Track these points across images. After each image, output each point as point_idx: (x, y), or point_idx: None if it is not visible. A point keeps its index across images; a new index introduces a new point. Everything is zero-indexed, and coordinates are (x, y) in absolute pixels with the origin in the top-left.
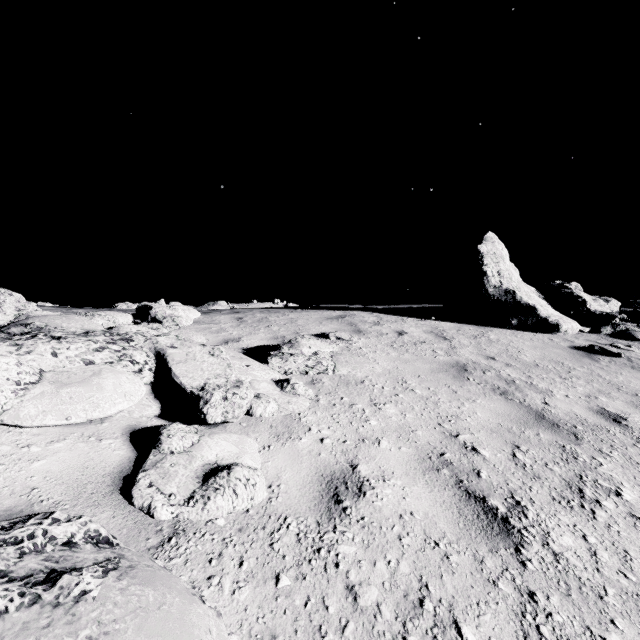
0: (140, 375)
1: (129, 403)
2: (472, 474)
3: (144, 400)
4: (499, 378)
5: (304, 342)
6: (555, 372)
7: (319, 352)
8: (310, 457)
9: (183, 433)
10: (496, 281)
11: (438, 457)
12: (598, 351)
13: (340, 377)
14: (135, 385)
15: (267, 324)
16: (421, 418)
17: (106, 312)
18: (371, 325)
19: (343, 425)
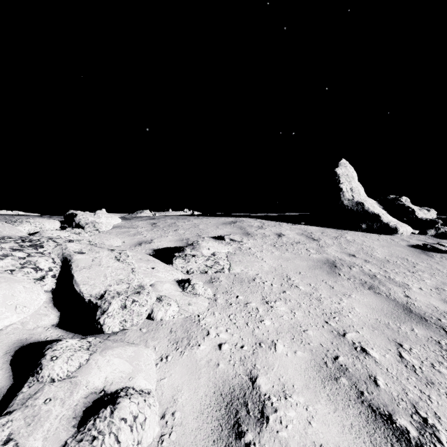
0: (41, 282)
1: (19, 316)
2: (370, 382)
3: (41, 309)
4: (363, 273)
5: (204, 244)
6: (404, 267)
7: (216, 253)
8: (208, 369)
9: (70, 352)
10: (349, 195)
11: (333, 362)
12: (430, 249)
13: (235, 275)
14: (32, 294)
15: (175, 228)
16: (309, 316)
17: (35, 219)
18: (256, 229)
19: (240, 327)
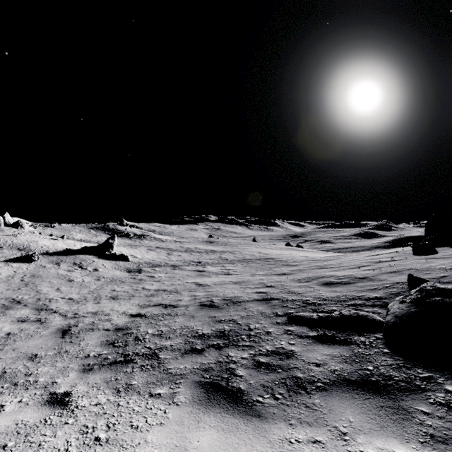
0: None
1: None
2: None
3: None
4: None
5: None
6: None
7: None
8: None
9: None
10: (8, 221)
11: None
12: None
13: None
14: None
15: None
16: None
17: None
18: None
19: None
